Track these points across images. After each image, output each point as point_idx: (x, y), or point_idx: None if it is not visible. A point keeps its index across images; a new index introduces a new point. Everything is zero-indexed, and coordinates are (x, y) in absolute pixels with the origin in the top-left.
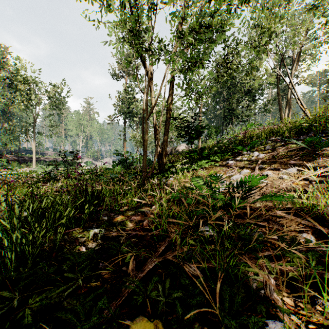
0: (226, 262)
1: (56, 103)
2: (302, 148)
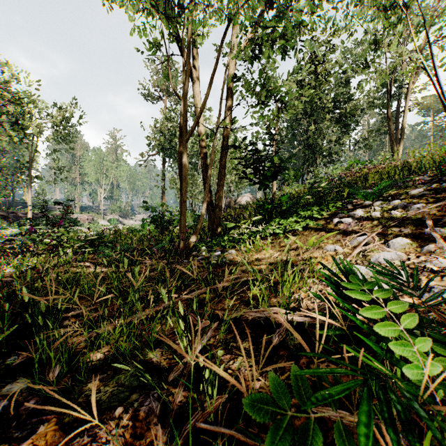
0: None
1: (63, 133)
2: None
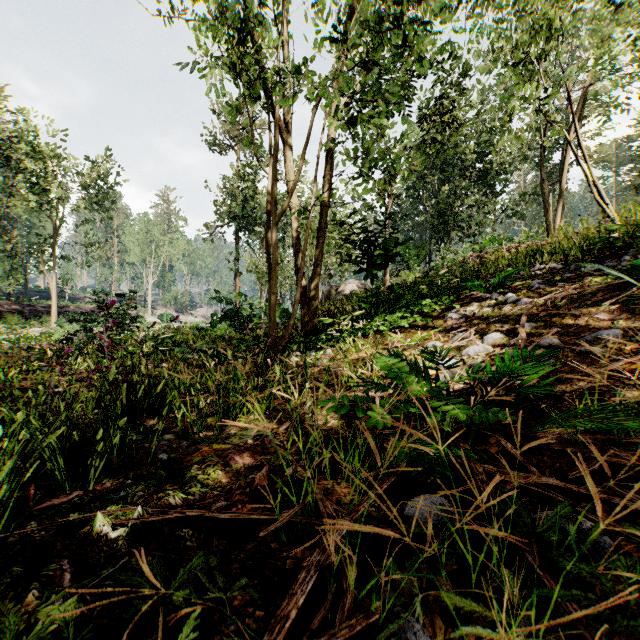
0: None
1: (99, 197)
2: (618, 285)
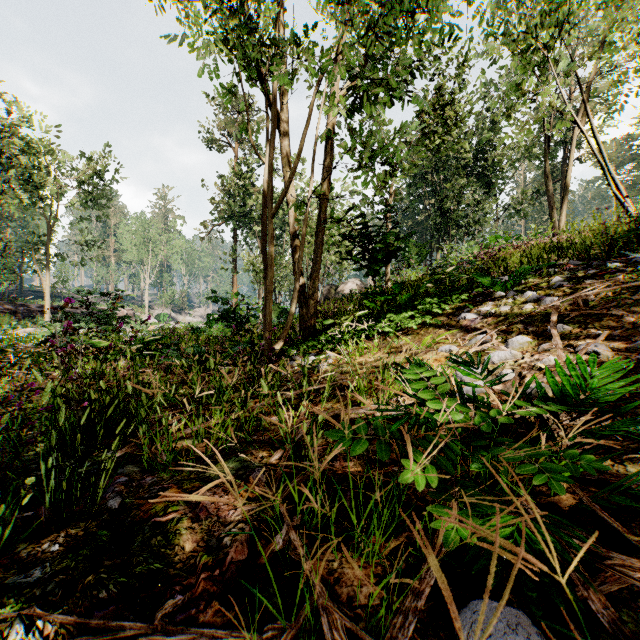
0: None
1: (94, 194)
2: None
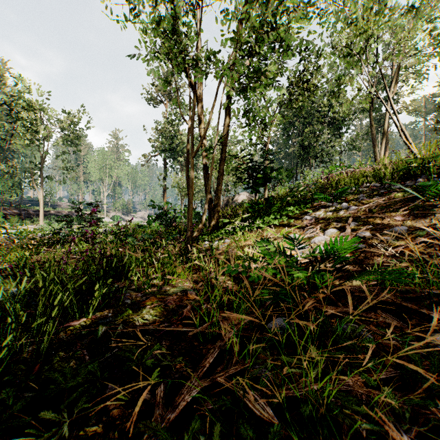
0: (317, 390)
1: (72, 136)
2: (411, 198)
